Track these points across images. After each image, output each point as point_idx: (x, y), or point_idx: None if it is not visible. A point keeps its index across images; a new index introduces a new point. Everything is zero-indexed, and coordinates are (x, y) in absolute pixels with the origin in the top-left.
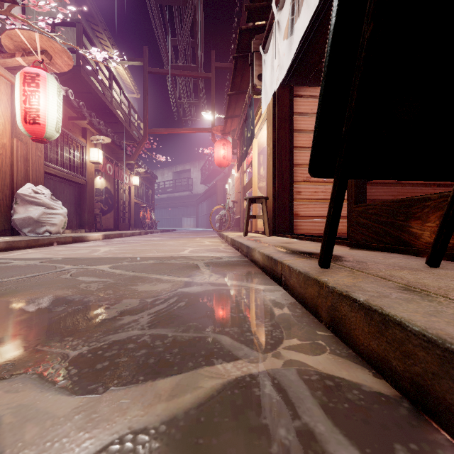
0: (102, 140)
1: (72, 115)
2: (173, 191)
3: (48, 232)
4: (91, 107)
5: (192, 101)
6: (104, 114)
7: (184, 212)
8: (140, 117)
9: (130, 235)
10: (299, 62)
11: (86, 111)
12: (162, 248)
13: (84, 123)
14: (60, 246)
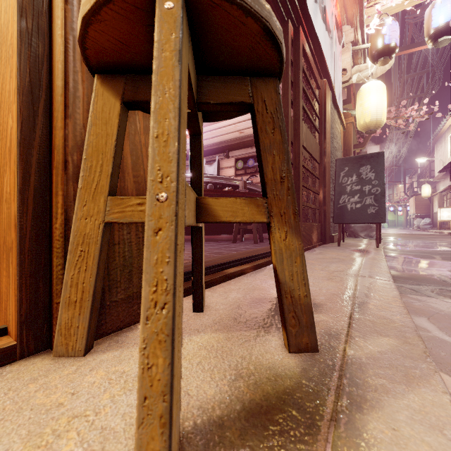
0: None
1: None
2: None
3: None
4: None
5: None
6: None
7: None
8: None
9: None
10: None
11: None
12: None
13: None
14: None
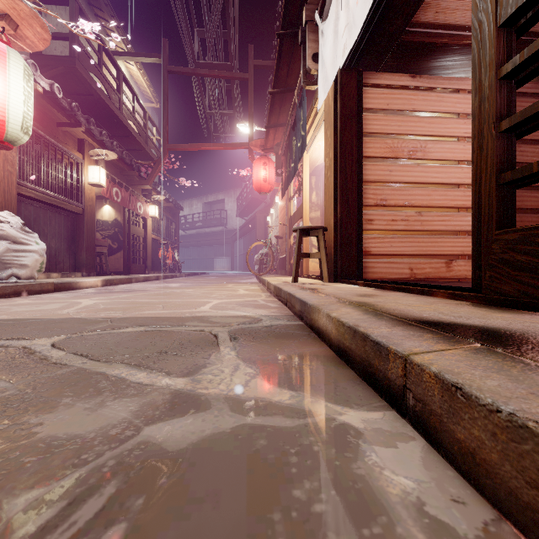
0: (105, 155)
1: (62, 120)
2: (203, 226)
3: (15, 276)
4: (93, 115)
5: (225, 112)
6: (111, 125)
7: (216, 251)
8: (159, 131)
9: (143, 280)
10: (374, 29)
11: (82, 115)
12: (174, 300)
13: (79, 131)
14: (30, 297)
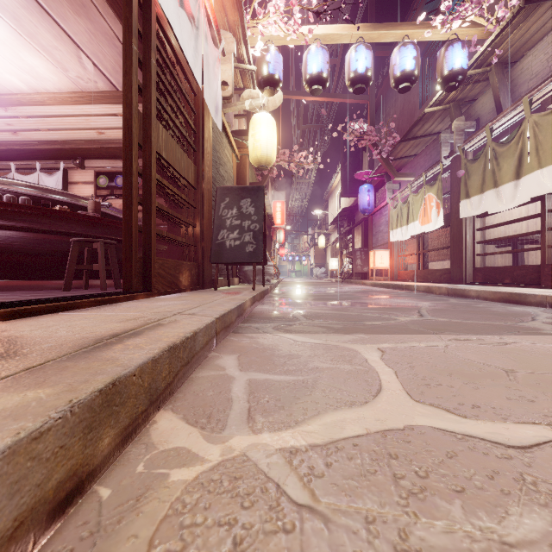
0: None
1: None
2: None
3: None
4: None
5: None
6: None
7: None
8: None
9: None
10: None
11: None
12: None
13: None
14: None
